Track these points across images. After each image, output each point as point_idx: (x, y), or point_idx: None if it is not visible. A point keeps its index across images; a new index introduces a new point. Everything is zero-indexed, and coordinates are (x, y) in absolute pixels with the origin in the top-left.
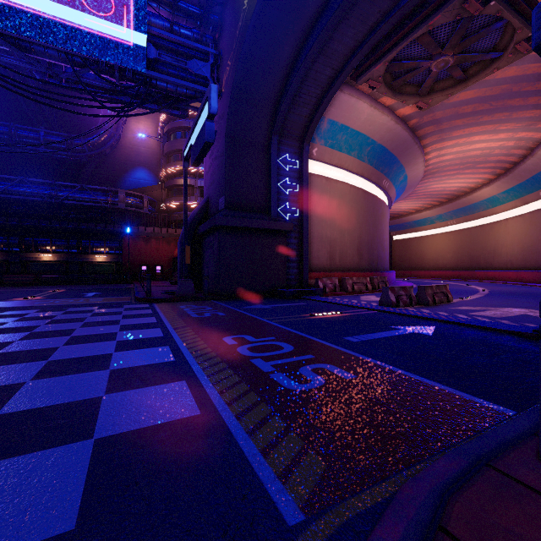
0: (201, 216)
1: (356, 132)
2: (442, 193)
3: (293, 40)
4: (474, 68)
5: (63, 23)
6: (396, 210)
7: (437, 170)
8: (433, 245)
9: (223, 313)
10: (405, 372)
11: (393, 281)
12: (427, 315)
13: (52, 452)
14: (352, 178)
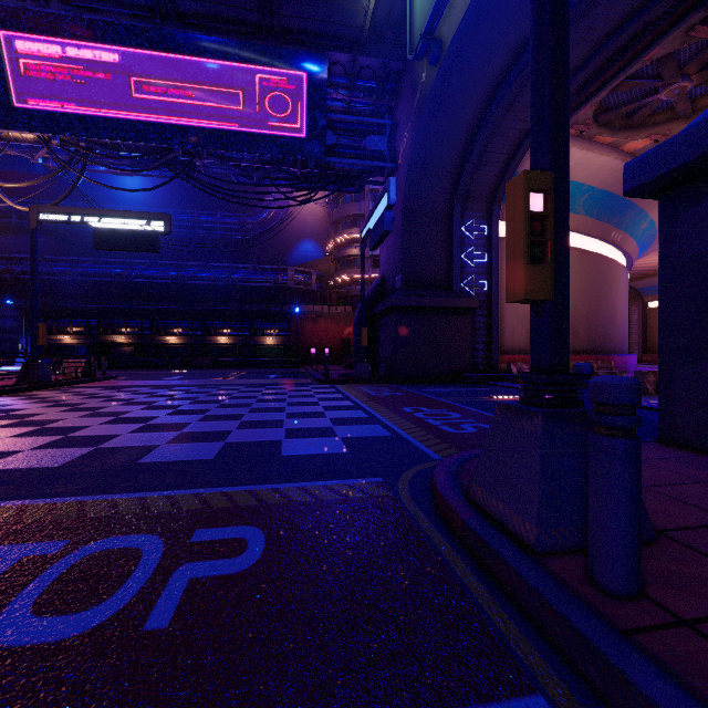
0: (376, 295)
1: None
2: None
3: (476, 103)
4: None
5: (259, 132)
6: (651, 264)
7: None
8: None
9: (401, 393)
10: None
11: (631, 367)
12: None
13: (323, 439)
14: None
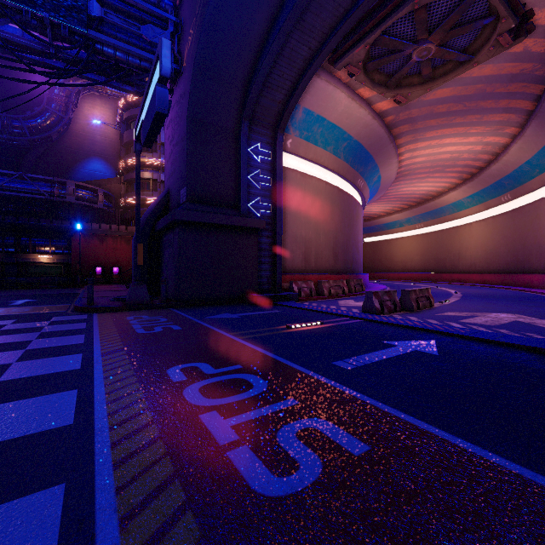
0: (160, 211)
1: (332, 125)
2: (411, 196)
3: (266, 9)
4: (454, 62)
5: None
6: (368, 212)
7: (409, 172)
8: (402, 248)
9: (179, 326)
10: (438, 431)
11: (367, 283)
12: (419, 325)
13: None
14: (328, 175)
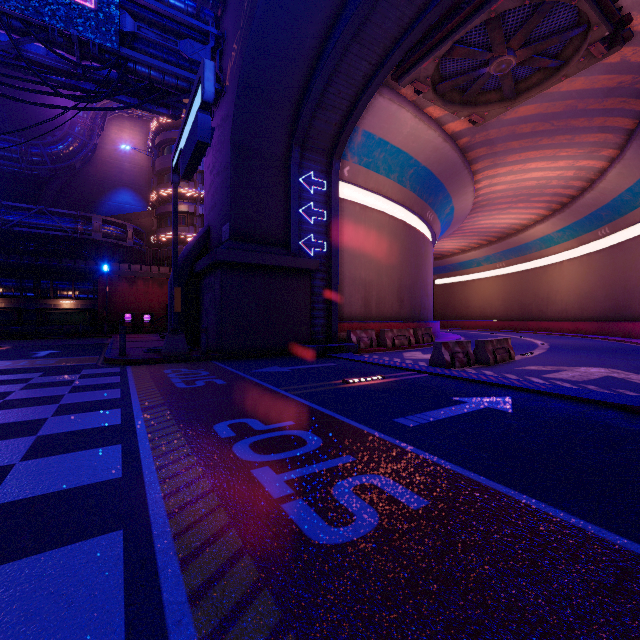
0: (199, 250)
1: (396, 149)
2: (491, 230)
3: (320, 20)
4: (538, 75)
5: None
6: (439, 249)
7: (487, 202)
8: (479, 291)
9: (223, 380)
10: (503, 487)
11: (438, 333)
12: (495, 380)
13: None
14: (392, 207)
